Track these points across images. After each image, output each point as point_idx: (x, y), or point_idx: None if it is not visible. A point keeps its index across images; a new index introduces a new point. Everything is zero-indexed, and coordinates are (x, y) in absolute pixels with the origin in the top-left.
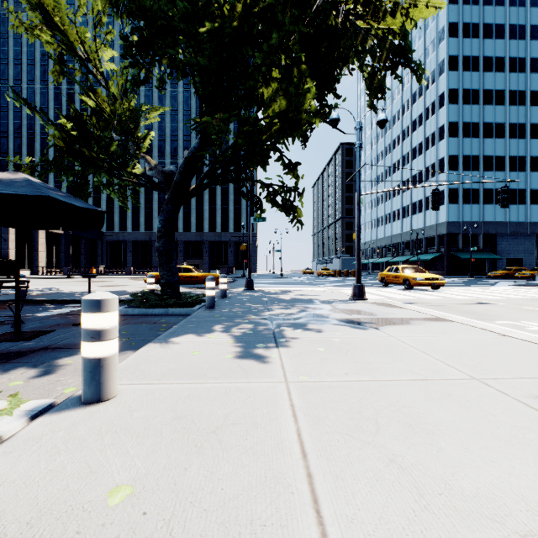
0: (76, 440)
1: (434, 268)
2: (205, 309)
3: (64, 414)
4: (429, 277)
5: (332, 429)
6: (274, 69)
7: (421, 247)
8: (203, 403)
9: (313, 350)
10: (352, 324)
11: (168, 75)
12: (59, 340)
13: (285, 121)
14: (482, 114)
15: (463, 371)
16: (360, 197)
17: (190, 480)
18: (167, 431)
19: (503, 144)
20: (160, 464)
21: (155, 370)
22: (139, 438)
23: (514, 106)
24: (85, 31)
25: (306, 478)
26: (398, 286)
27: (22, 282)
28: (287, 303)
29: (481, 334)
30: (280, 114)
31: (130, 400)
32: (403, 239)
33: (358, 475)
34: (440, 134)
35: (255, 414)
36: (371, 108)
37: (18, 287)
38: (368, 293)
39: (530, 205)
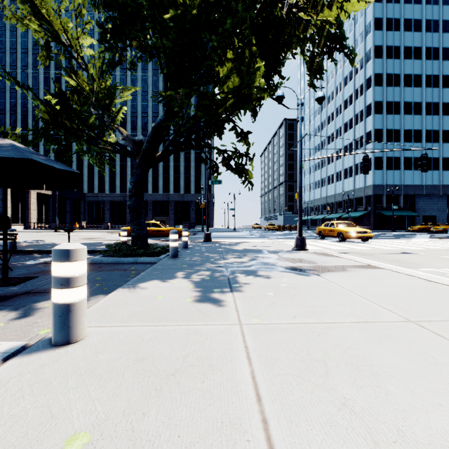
0: (42, 383)
1: (362, 224)
2: (169, 258)
3: (34, 356)
4: (360, 231)
5: (284, 371)
6: (229, 51)
7: (351, 206)
8: (163, 345)
9: (263, 294)
10: (296, 271)
11: (138, 58)
12: (41, 285)
13: (238, 96)
14: (402, 95)
15: (399, 313)
16: (301, 163)
17: (148, 426)
18: (129, 373)
19: (420, 119)
20: (120, 408)
21: (122, 313)
22: (102, 381)
23: (429, 88)
24: (67, 21)
25: (261, 424)
26: (333, 238)
27: (10, 234)
28: (239, 252)
29: (409, 280)
30: (234, 90)
31: (97, 342)
32: (336, 200)
33: (312, 420)
34: (367, 112)
35: (212, 356)
36: (311, 87)
37: (6, 239)
38: (308, 245)
39: (442, 171)
